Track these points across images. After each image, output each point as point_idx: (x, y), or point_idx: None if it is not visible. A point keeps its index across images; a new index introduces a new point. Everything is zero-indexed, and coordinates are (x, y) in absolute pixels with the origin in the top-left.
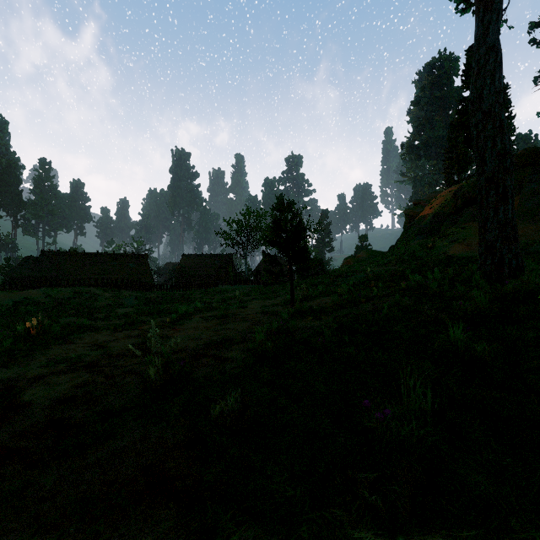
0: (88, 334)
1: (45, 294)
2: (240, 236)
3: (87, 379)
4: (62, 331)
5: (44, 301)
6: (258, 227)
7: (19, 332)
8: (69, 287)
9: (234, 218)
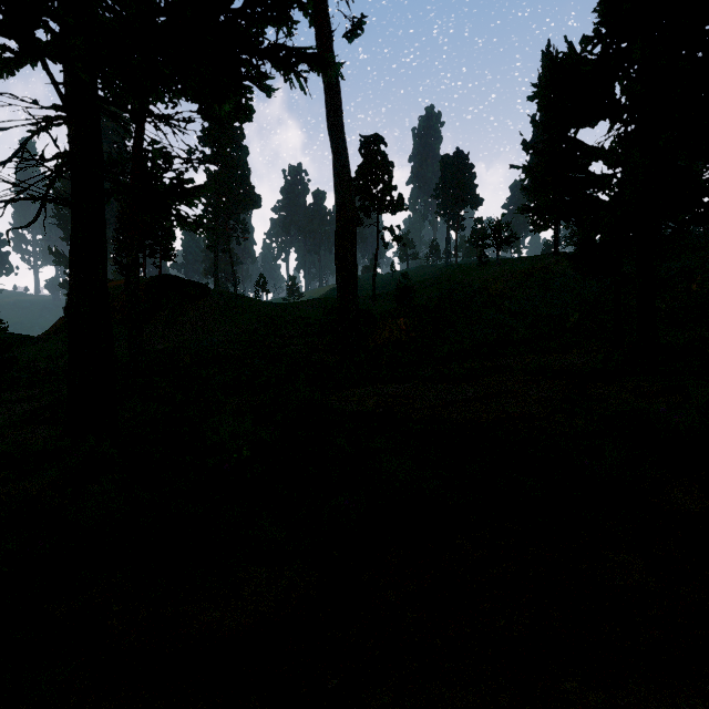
0: None
1: None
2: None
3: None
4: None
5: None
6: None
7: None
8: None
9: None
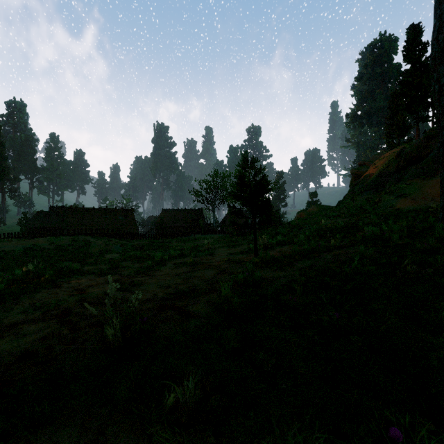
0: (75, 278)
1: (50, 242)
2: (209, 194)
3: (53, 330)
4: (55, 274)
5: (48, 247)
6: (224, 186)
7: (18, 276)
8: (69, 236)
9: (204, 178)
